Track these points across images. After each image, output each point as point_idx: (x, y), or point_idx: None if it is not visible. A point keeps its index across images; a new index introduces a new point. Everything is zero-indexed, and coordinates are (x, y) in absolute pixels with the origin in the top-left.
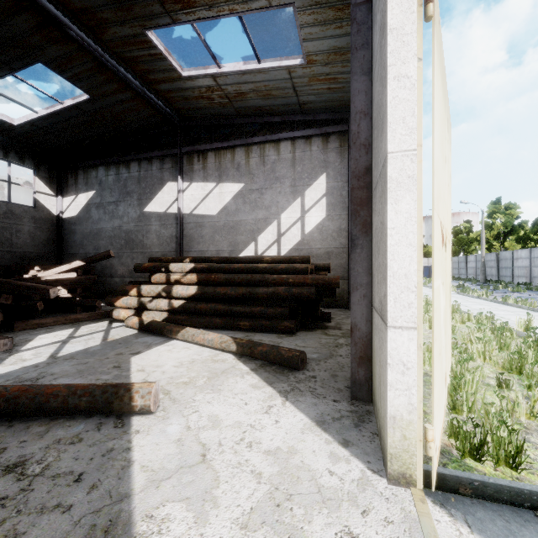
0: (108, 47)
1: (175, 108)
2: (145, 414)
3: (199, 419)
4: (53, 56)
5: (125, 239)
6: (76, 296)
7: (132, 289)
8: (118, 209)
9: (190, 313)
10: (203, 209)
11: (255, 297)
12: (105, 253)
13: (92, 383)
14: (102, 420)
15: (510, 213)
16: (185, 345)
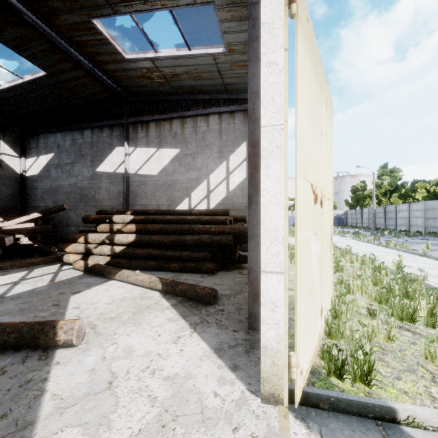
0: (60, 31)
1: (121, 85)
2: (69, 346)
3: (115, 350)
4: (11, 37)
5: (80, 194)
6: (37, 242)
7: (80, 237)
8: (73, 169)
9: (130, 257)
10: (145, 170)
11: (183, 243)
12: (60, 206)
13: (21, 321)
14: (29, 354)
15: (394, 176)
16: (120, 285)
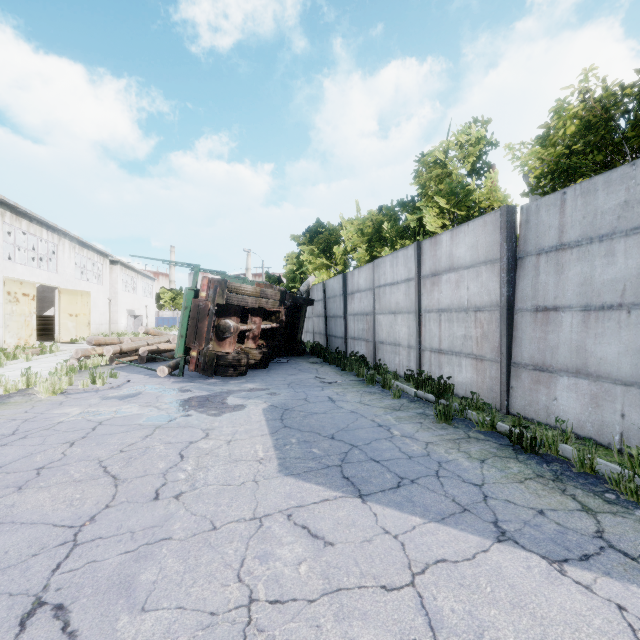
0: None
1: None
2: None
3: None
4: None
5: None
6: None
7: None
8: None
9: None
10: None
11: (47, 329)
12: None
13: None
14: None
15: None
16: None
